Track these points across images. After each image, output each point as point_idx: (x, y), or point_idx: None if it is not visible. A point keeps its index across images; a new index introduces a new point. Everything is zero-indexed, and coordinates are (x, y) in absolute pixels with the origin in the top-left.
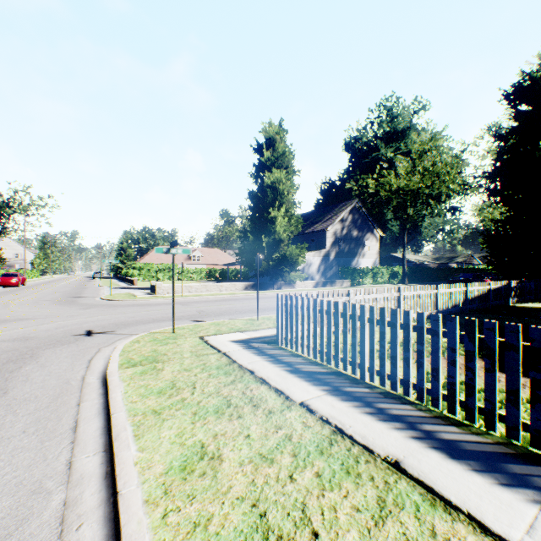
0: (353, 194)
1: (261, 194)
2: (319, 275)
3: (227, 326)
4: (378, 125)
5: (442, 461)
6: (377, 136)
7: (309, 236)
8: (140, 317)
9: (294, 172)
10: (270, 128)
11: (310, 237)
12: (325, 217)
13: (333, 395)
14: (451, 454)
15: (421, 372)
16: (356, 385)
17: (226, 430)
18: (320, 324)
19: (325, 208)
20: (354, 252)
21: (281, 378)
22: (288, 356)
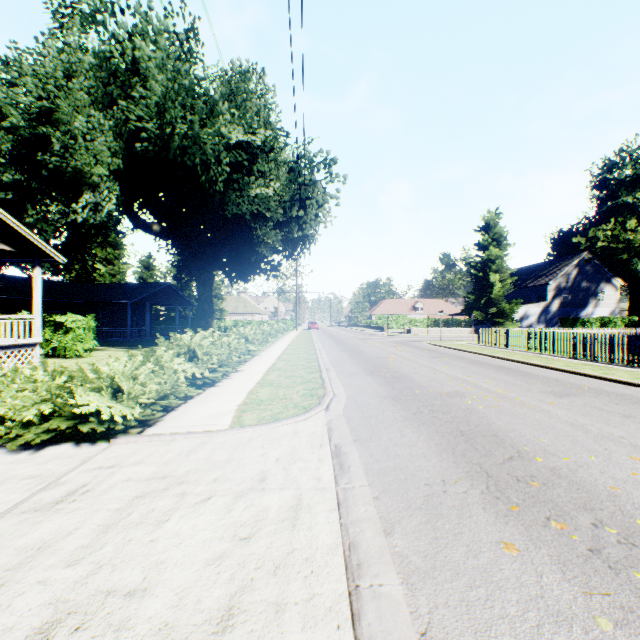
0: (581, 247)
1: (480, 265)
2: (539, 325)
3: (459, 341)
4: (619, 169)
5: (497, 348)
6: (617, 181)
7: (531, 289)
8: (419, 339)
9: (509, 245)
10: (487, 218)
11: (532, 290)
12: (548, 271)
13: (485, 346)
14: (499, 348)
15: (505, 342)
16: (493, 346)
17: (462, 346)
18: (488, 335)
19: (551, 260)
20: (582, 302)
21: (475, 345)
22: (479, 344)
